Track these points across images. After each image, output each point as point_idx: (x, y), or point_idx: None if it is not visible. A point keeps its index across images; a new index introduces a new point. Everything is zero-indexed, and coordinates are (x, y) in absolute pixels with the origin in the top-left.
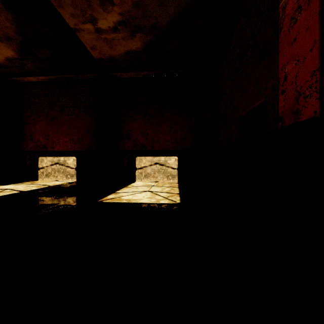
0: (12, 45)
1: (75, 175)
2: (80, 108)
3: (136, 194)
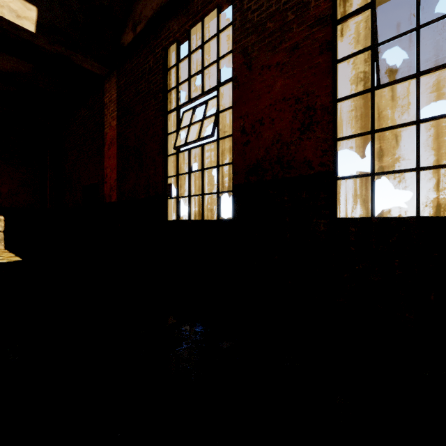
0: None
1: None
2: None
3: None
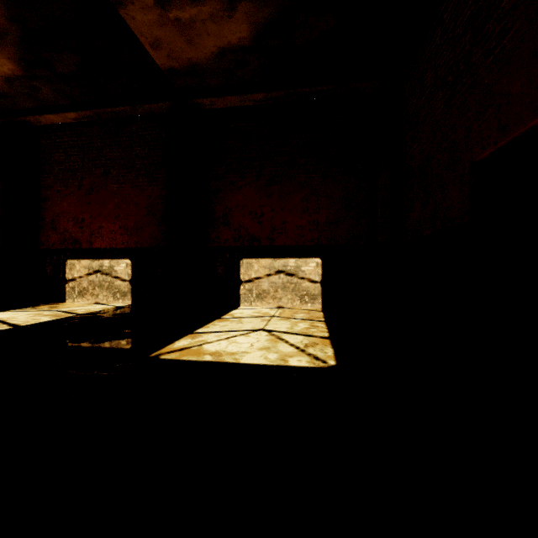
0: (6, 48)
1: (129, 293)
2: (139, 168)
3: (237, 337)
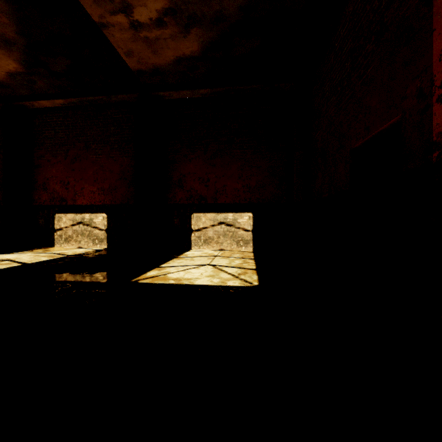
0: (13, 53)
1: (105, 239)
2: (113, 143)
3: (191, 269)
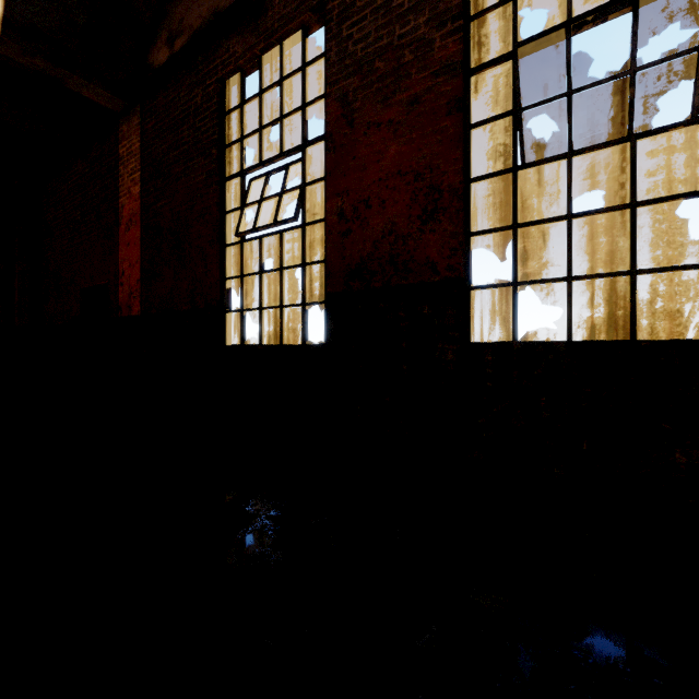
0: None
1: None
2: None
3: None
